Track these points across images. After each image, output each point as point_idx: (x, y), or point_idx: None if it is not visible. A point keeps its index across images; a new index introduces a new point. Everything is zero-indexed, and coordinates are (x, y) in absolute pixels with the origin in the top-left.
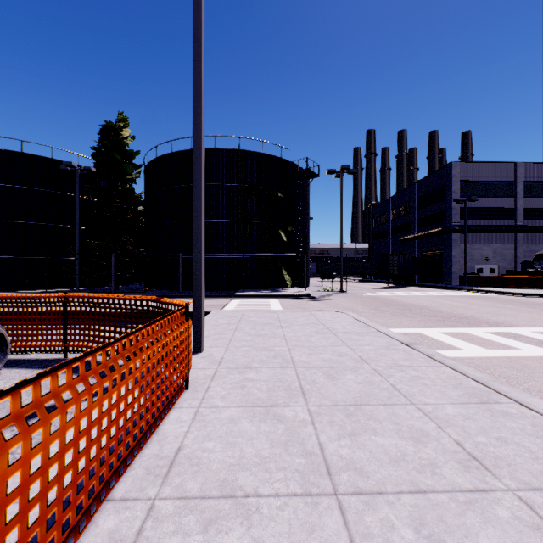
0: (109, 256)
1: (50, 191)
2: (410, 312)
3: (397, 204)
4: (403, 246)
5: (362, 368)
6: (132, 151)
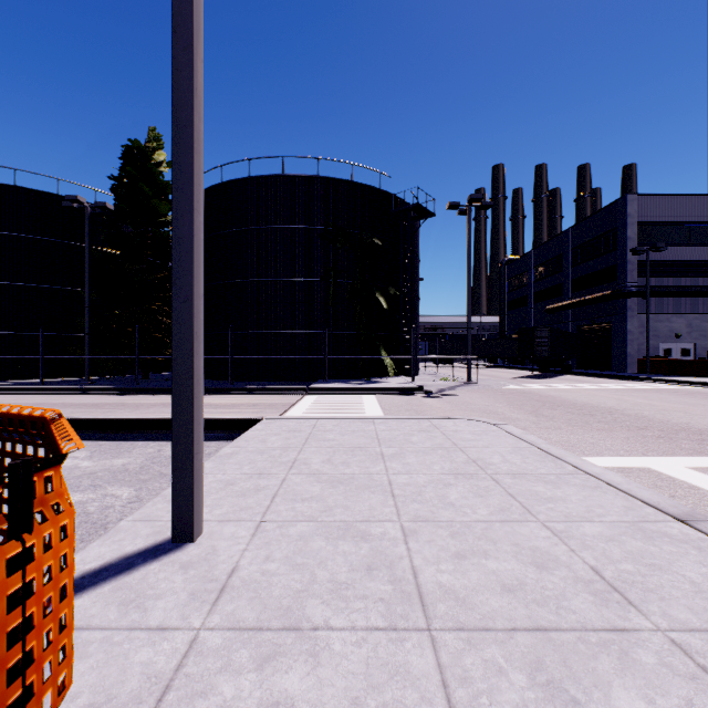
0: (133, 331)
1: (54, 240)
2: (596, 420)
3: (541, 260)
4: (550, 318)
5: (639, 640)
6: (168, 182)
